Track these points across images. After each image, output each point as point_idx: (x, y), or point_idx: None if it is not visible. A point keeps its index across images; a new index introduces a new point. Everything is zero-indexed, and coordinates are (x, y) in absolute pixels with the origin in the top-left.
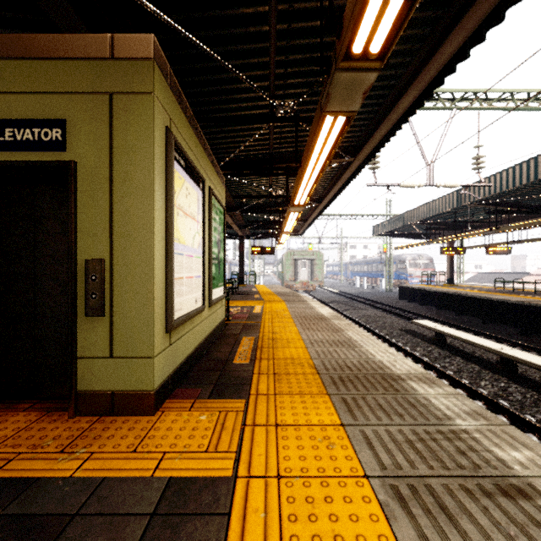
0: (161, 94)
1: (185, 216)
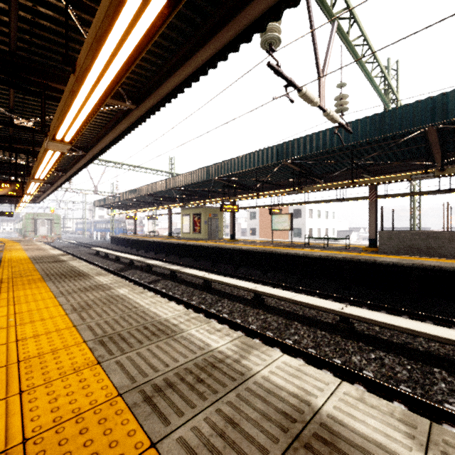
0: None
1: None
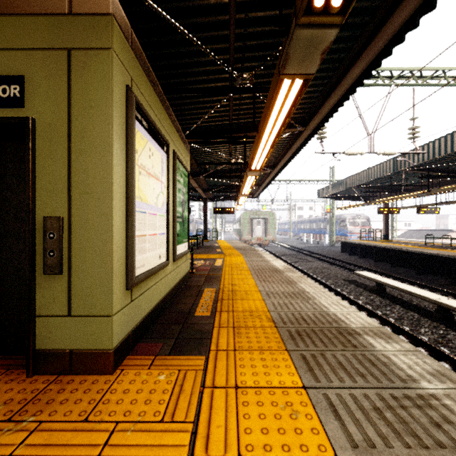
0: (121, 52)
1: (148, 176)
